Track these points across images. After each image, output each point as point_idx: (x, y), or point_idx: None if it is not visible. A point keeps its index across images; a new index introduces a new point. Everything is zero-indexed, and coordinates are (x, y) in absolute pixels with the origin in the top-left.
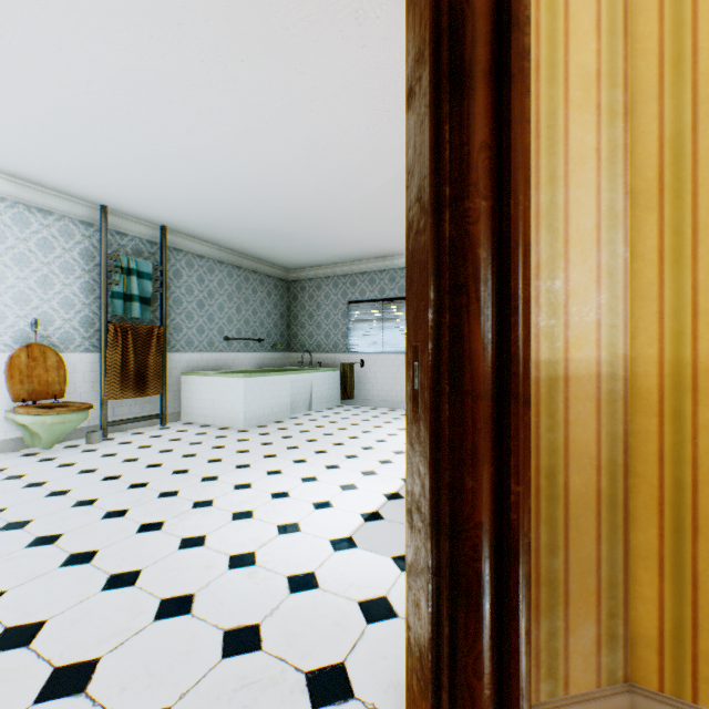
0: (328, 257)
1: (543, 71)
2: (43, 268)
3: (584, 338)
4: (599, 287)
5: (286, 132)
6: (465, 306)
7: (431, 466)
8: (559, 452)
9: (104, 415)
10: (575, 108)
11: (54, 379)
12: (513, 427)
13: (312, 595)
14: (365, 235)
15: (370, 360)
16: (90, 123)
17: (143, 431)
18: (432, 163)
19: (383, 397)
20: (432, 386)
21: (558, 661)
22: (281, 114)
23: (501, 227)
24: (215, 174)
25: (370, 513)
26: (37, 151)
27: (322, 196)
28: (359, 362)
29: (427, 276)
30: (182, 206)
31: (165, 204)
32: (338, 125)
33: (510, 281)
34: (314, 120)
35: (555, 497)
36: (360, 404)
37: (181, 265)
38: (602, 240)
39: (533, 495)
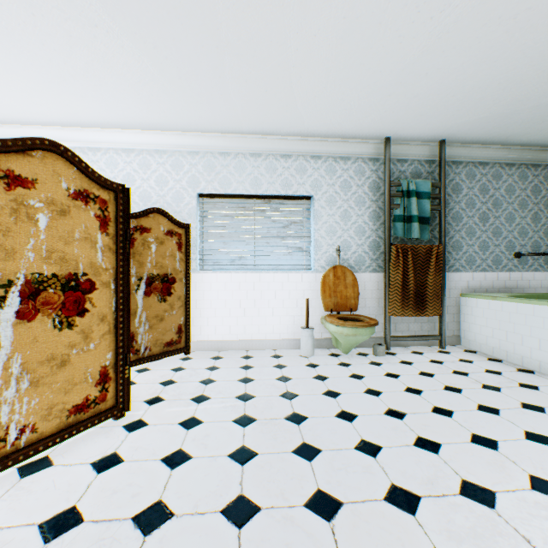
0: None
1: None
2: (343, 205)
3: None
4: None
5: None
6: None
7: None
8: None
9: (386, 330)
10: None
11: (350, 294)
12: None
13: None
14: None
15: None
16: (373, 26)
17: (420, 351)
18: None
19: None
20: None
21: None
22: None
23: None
24: (531, 7)
25: None
26: (335, 99)
27: None
28: None
29: None
30: (466, 101)
31: (446, 107)
32: None
33: None
34: None
35: None
36: None
37: (458, 178)
38: None
39: None
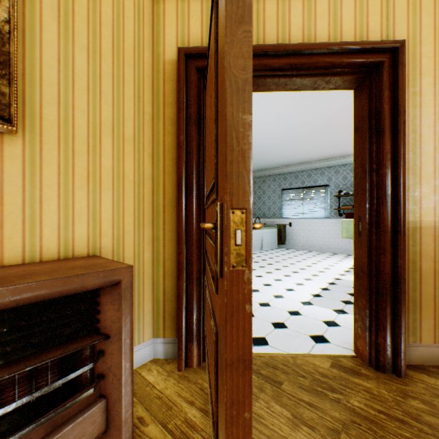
0: (270, 165)
1: (410, 117)
2: None
3: (428, 213)
4: (435, 193)
5: (266, 112)
6: (381, 203)
7: (367, 255)
8: (417, 254)
9: None
10: (424, 128)
11: None
12: (398, 242)
13: (300, 317)
14: (295, 152)
15: (295, 222)
16: None
17: None
18: (367, 156)
19: (303, 244)
20: (367, 229)
21: (416, 330)
22: (266, 105)
23: (394, 178)
24: None
25: (315, 294)
26: None
27: (276, 136)
28: (288, 224)
29: (365, 193)
30: None
31: None
32: (293, 106)
33: (397, 196)
34: (281, 106)
35: (415, 271)
36: (289, 248)
37: None
38: (436, 176)
39: (406, 269)
